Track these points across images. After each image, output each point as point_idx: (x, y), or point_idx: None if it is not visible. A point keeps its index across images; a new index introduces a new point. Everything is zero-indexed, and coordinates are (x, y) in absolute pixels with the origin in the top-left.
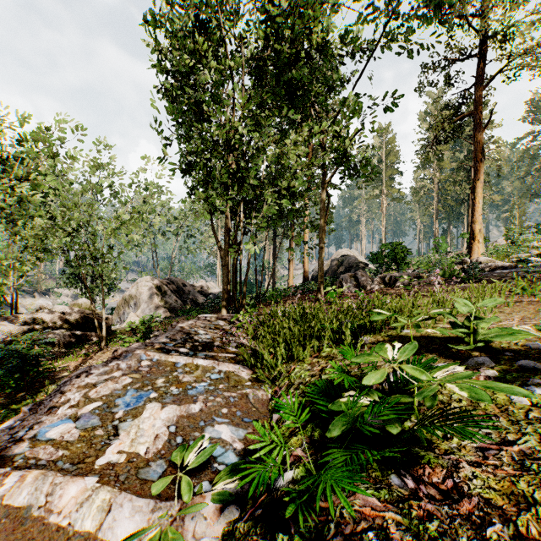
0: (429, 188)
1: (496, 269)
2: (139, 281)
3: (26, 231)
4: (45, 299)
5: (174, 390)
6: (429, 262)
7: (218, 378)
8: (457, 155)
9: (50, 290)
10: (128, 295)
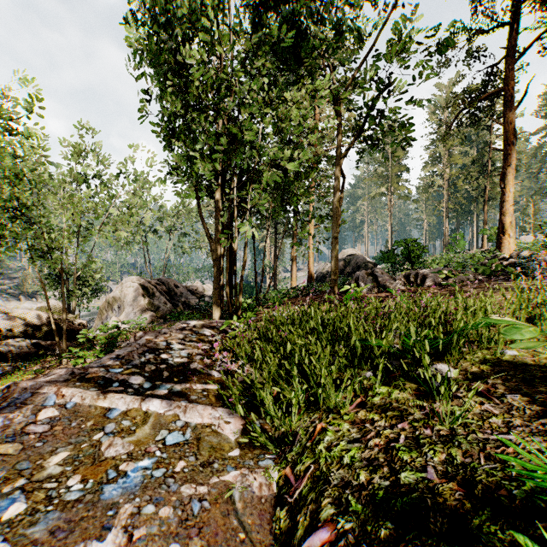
0: (439, 185)
1: (545, 264)
2: (124, 281)
3: None
4: (31, 302)
5: (74, 486)
6: (449, 260)
7: (179, 442)
8: (468, 150)
9: (38, 293)
10: (112, 297)
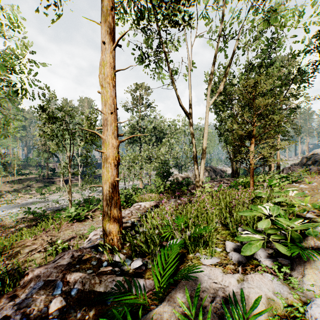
0: None
1: None
2: (199, 167)
3: (173, 152)
4: None
5: None
6: None
7: None
8: None
9: None
10: None
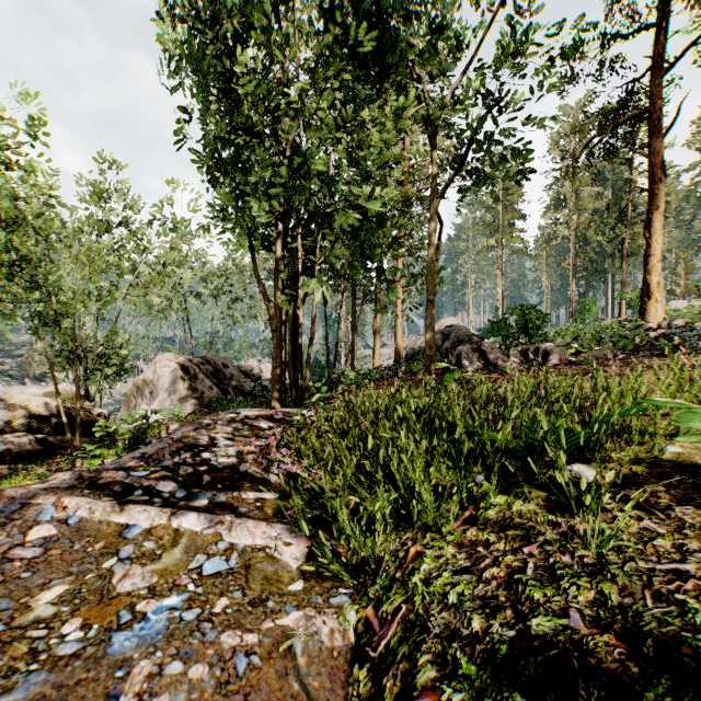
0: (564, 236)
1: None
2: (157, 359)
3: None
4: (39, 387)
5: (71, 634)
6: (578, 332)
7: (221, 571)
8: (601, 191)
9: (48, 375)
10: (142, 380)
